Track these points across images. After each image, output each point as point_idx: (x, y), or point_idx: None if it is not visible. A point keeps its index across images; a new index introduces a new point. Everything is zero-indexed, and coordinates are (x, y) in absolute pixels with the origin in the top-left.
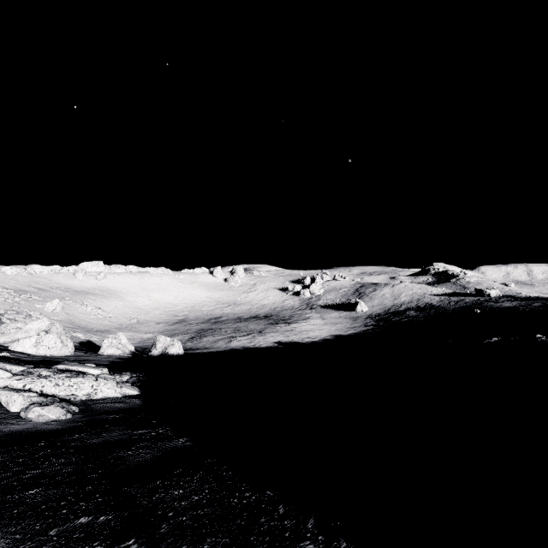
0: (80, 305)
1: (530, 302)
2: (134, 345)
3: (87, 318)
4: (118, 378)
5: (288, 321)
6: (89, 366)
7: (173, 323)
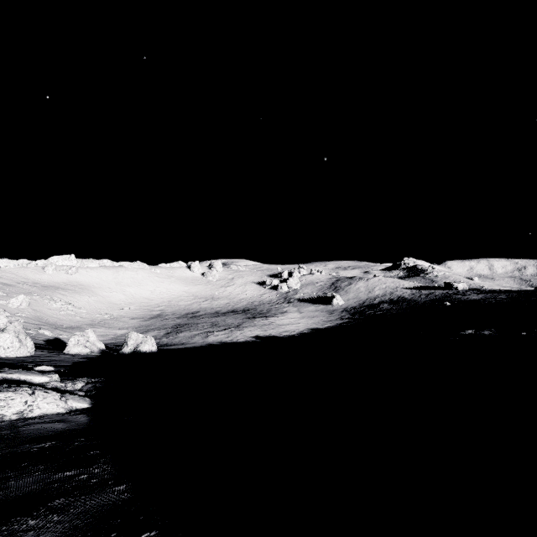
0: (48, 300)
1: (494, 295)
2: (107, 342)
3: (56, 314)
4: (70, 385)
5: (265, 315)
6: (35, 373)
7: (148, 318)
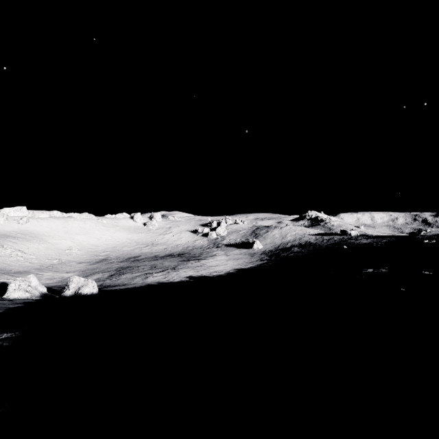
0: None
1: (379, 239)
2: (53, 284)
3: (6, 260)
4: None
5: (198, 258)
6: None
7: (94, 262)
